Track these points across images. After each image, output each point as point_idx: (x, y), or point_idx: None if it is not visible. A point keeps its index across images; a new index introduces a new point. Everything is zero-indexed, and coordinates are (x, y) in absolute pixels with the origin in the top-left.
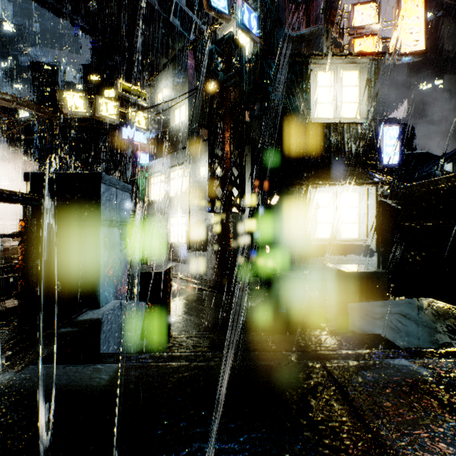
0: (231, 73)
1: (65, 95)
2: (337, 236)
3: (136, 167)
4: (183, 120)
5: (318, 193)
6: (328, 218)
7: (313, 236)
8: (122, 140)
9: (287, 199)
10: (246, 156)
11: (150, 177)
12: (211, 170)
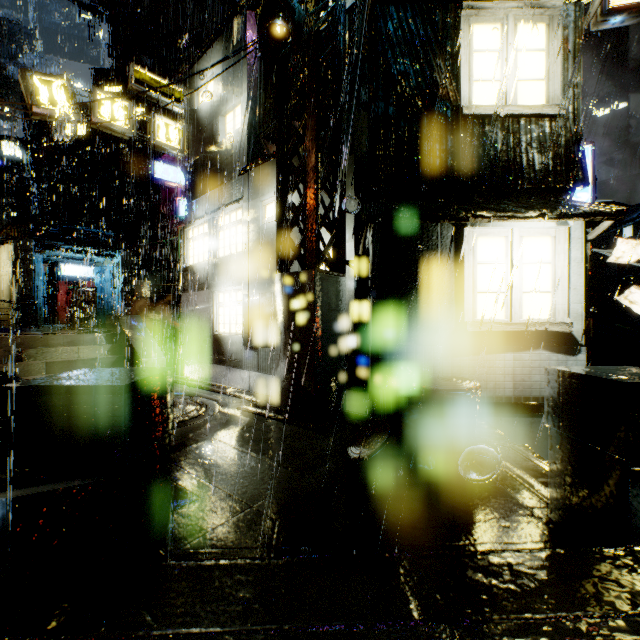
0: (319, 5)
1: (34, 80)
2: (513, 317)
3: (175, 223)
4: (238, 128)
5: (479, 237)
6: (497, 283)
7: (470, 317)
8: (151, 179)
9: (421, 249)
10: (346, 175)
11: (187, 229)
12: (282, 195)
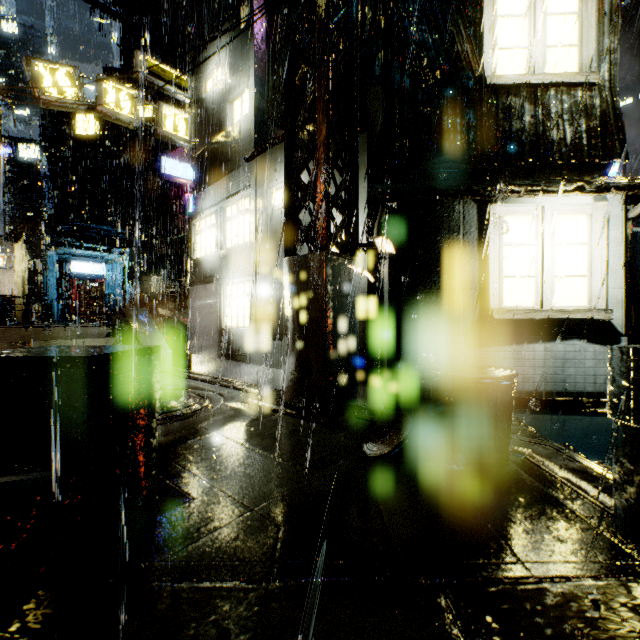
0: None
1: (39, 67)
2: (544, 304)
3: (185, 220)
4: (246, 113)
5: (506, 216)
6: (526, 266)
7: (495, 304)
8: (161, 175)
9: (441, 231)
10: (359, 154)
11: (195, 221)
12: (290, 173)
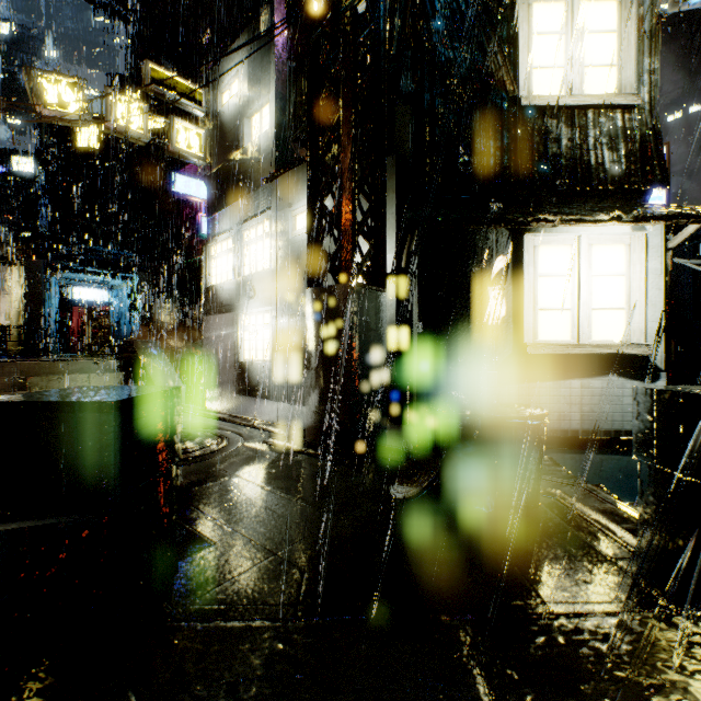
0: None
1: (40, 78)
2: (581, 338)
3: (198, 242)
4: (266, 130)
5: (541, 246)
6: (562, 299)
7: (530, 338)
8: (171, 193)
9: (473, 260)
10: (387, 178)
11: (210, 245)
12: (314, 198)
